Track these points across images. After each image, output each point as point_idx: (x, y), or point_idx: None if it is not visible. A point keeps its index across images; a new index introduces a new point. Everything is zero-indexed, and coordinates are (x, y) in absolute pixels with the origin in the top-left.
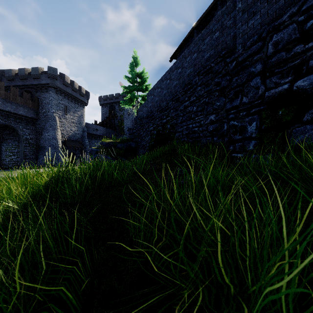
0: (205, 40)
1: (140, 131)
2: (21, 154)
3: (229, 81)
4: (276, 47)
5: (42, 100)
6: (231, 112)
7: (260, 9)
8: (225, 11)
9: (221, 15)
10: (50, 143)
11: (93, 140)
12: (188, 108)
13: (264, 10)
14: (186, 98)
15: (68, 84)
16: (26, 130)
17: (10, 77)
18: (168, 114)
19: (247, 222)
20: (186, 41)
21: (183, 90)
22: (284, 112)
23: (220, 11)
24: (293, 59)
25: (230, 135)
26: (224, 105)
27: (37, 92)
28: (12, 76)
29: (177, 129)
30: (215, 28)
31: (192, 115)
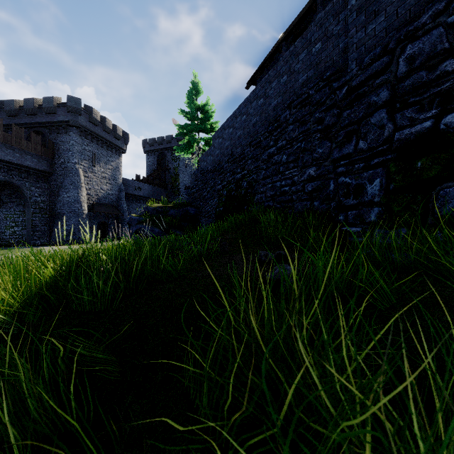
0: (299, 56)
1: (202, 191)
2: (28, 224)
3: (336, 117)
4: (411, 64)
5: (59, 144)
6: (341, 163)
7: (386, 6)
8: (330, 11)
9: (324, 18)
10: (70, 208)
11: (134, 203)
12: (274, 158)
13: (391, 8)
14: (271, 142)
15: (98, 122)
16: (36, 190)
17: (11, 111)
18: (244, 166)
19: (416, 390)
20: (270, 59)
21: (267, 131)
22: (426, 164)
23: (323, 12)
24: (438, 82)
25: (338, 199)
26: (329, 153)
27: (51, 133)
28: (15, 109)
29: (258, 188)
30: (315, 37)
31: (280, 167)
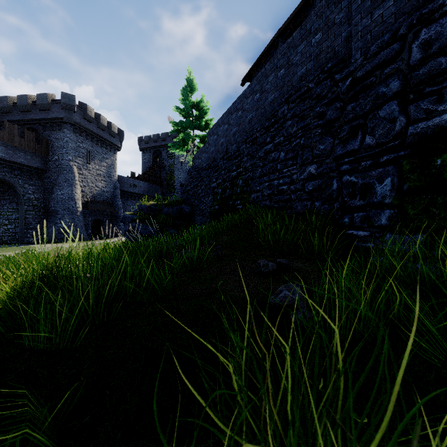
0: (298, 48)
1: (197, 188)
2: (22, 222)
3: (339, 111)
4: (427, 50)
5: (53, 141)
6: (345, 160)
7: None
8: None
9: (325, 6)
10: (64, 206)
11: (130, 200)
12: (271, 155)
13: None
14: (268, 139)
15: (92, 119)
16: (29, 187)
17: (5, 108)
18: (240, 163)
19: None
20: (265, 55)
21: (263, 127)
22: None
23: (323, 0)
24: None
25: (342, 199)
26: (331, 149)
27: (45, 130)
28: (8, 106)
29: (254, 187)
30: (315, 27)
31: (278, 165)
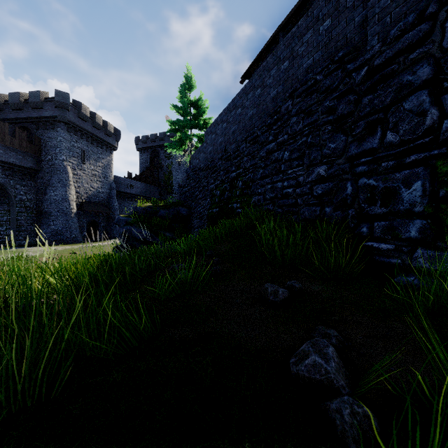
0: (304, 37)
1: (194, 190)
2: (13, 224)
3: (353, 105)
4: None
5: (46, 141)
6: (361, 161)
7: None
8: None
9: None
10: (58, 207)
11: (126, 201)
12: (273, 154)
13: None
14: (270, 137)
15: (87, 118)
16: (21, 188)
17: None
18: (239, 163)
19: None
20: (266, 51)
21: (265, 124)
22: None
23: None
24: None
25: (359, 205)
26: (344, 148)
27: (38, 129)
28: None
29: (255, 189)
30: (323, 13)
31: (282, 165)
